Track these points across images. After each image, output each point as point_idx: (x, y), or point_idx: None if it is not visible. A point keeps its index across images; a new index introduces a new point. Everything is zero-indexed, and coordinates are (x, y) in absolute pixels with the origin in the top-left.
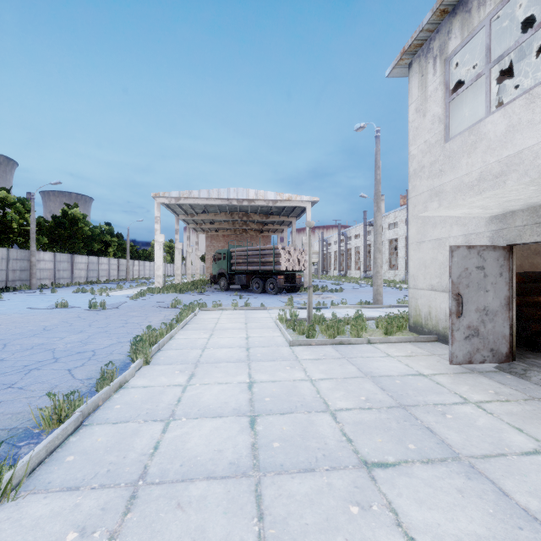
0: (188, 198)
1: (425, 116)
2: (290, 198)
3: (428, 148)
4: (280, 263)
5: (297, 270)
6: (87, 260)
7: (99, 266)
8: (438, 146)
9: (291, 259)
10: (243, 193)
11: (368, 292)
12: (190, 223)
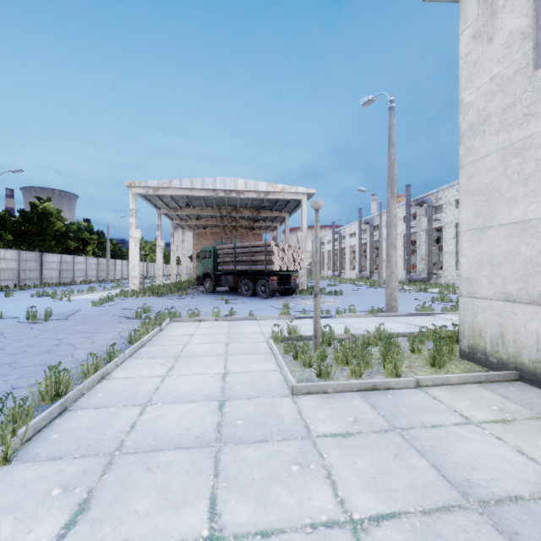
0: (169, 188)
1: (492, 39)
2: (284, 189)
3: (498, 86)
4: (272, 262)
5: (292, 270)
6: (59, 259)
7: (74, 266)
8: (520, 78)
9: (285, 257)
10: (230, 183)
11: (370, 294)
12: (175, 219)
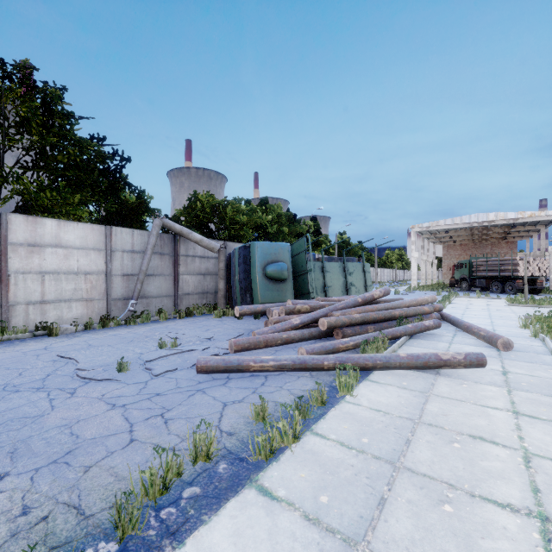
0: (436, 226)
1: None
2: (532, 215)
3: None
4: (518, 270)
5: (537, 276)
6: None
7: None
8: None
9: (529, 267)
10: (482, 217)
11: None
12: (430, 238)
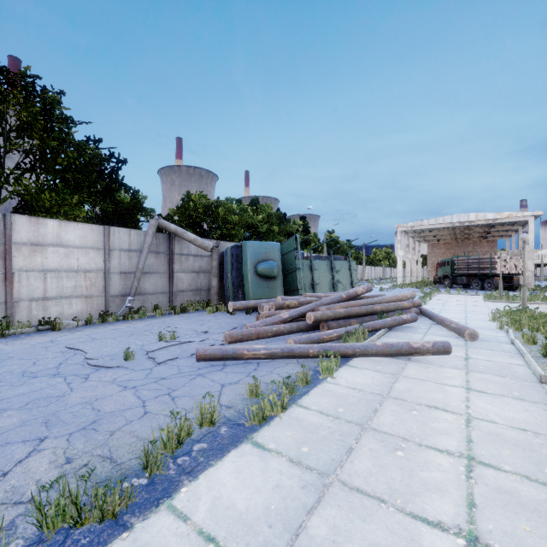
0: (420, 225)
1: None
2: (510, 215)
3: None
4: (496, 268)
5: (514, 274)
6: None
7: None
8: None
9: (507, 265)
10: (464, 217)
11: None
12: (415, 237)
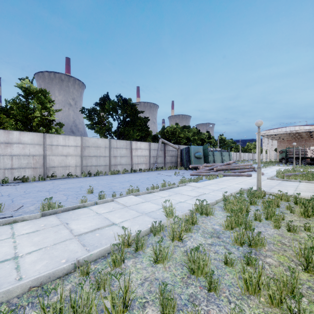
0: (269, 132)
1: None
2: None
3: None
4: (307, 154)
5: None
6: None
7: None
8: None
9: (313, 152)
10: (292, 128)
11: None
12: (269, 137)
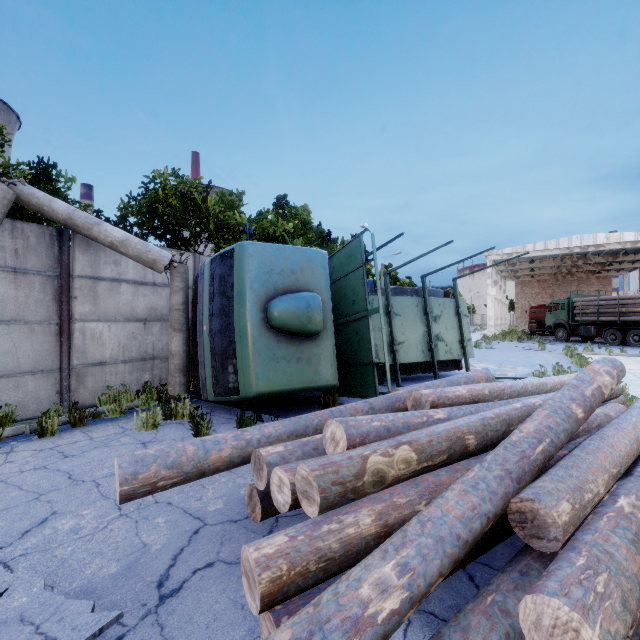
0: (521, 252)
1: None
2: None
3: None
4: None
5: None
6: None
7: None
8: None
9: None
10: (588, 239)
11: None
12: (503, 272)
